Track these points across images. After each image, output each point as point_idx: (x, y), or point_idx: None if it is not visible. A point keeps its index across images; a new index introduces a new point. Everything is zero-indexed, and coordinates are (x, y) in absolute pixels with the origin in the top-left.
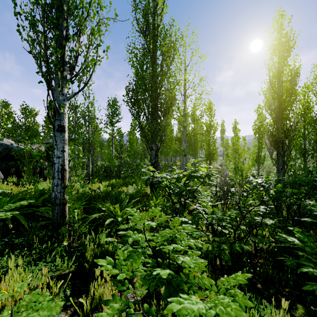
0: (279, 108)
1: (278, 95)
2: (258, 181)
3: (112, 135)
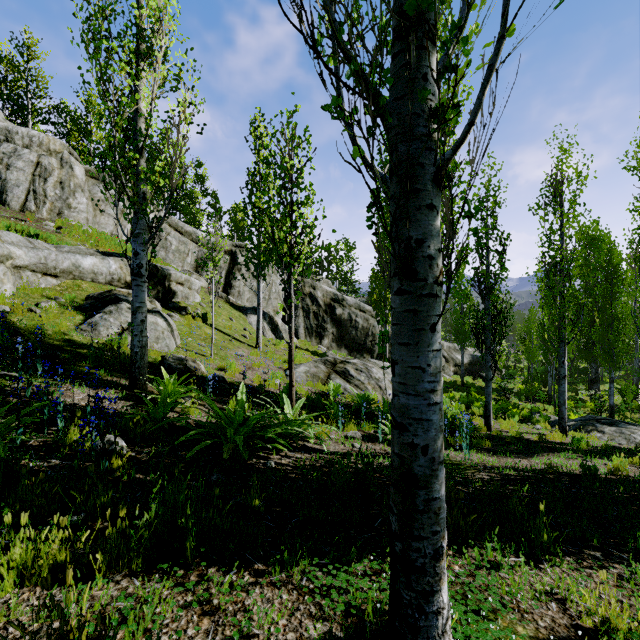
0: None
1: None
2: None
3: None
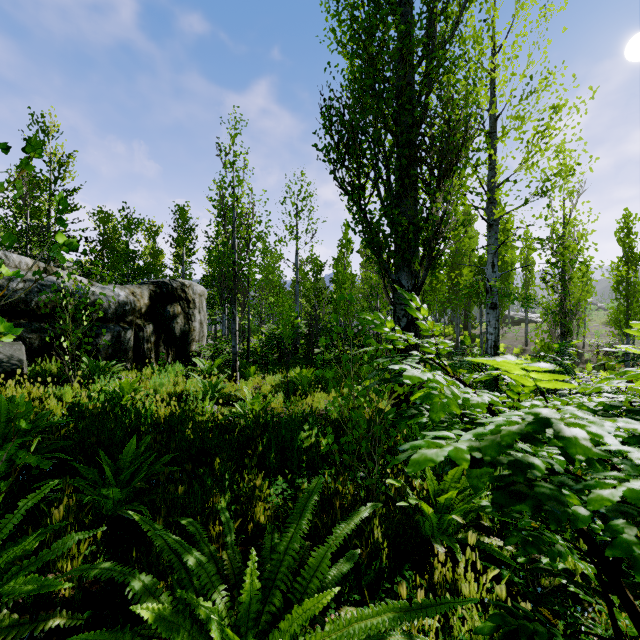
0: None
1: None
2: None
3: (296, 263)
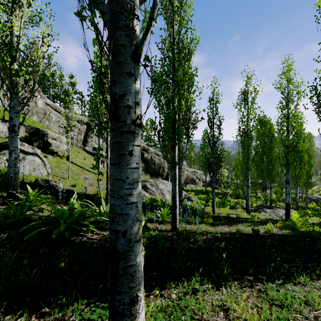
0: (306, 176)
1: (306, 172)
2: (283, 196)
3: None
